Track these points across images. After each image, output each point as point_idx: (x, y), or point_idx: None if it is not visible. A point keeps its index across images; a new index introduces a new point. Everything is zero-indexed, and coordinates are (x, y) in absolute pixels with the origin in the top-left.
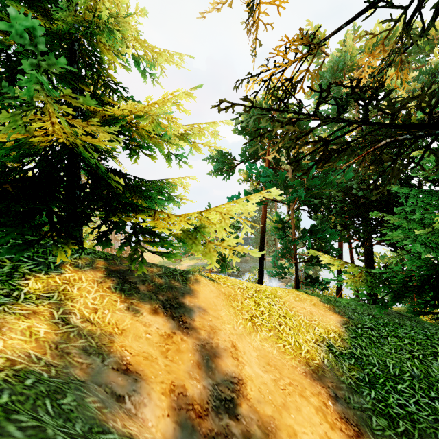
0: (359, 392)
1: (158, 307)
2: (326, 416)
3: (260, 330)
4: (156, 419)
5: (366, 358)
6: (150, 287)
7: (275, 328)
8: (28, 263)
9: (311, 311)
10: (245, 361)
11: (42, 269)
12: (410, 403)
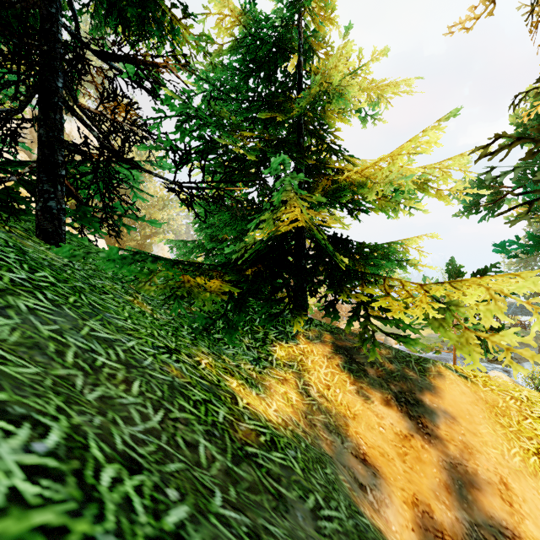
0: None
1: (390, 399)
2: None
3: None
4: (400, 526)
5: None
6: (379, 372)
7: None
8: (273, 331)
9: None
10: (525, 513)
11: (283, 337)
12: None
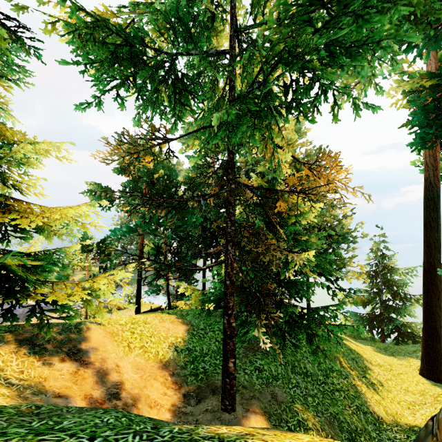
0: (185, 368)
1: (64, 356)
2: (166, 384)
3: (134, 350)
4: None
5: (194, 348)
6: (55, 344)
7: (144, 346)
8: None
9: (169, 327)
10: (124, 372)
11: None
12: (207, 365)
